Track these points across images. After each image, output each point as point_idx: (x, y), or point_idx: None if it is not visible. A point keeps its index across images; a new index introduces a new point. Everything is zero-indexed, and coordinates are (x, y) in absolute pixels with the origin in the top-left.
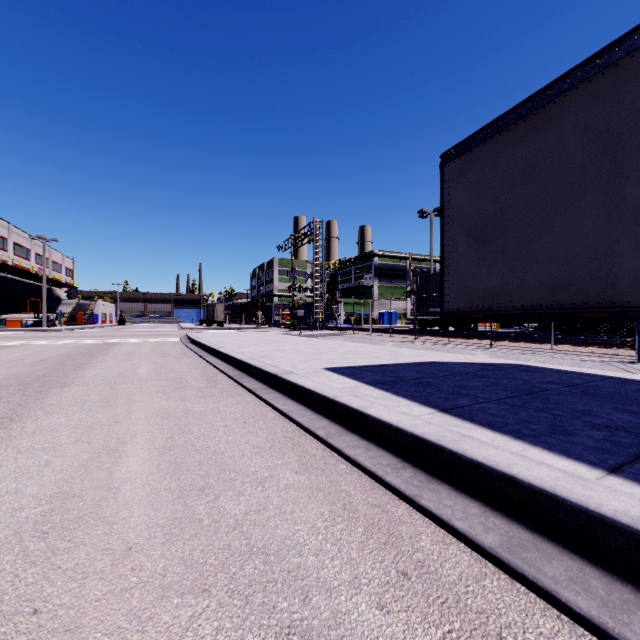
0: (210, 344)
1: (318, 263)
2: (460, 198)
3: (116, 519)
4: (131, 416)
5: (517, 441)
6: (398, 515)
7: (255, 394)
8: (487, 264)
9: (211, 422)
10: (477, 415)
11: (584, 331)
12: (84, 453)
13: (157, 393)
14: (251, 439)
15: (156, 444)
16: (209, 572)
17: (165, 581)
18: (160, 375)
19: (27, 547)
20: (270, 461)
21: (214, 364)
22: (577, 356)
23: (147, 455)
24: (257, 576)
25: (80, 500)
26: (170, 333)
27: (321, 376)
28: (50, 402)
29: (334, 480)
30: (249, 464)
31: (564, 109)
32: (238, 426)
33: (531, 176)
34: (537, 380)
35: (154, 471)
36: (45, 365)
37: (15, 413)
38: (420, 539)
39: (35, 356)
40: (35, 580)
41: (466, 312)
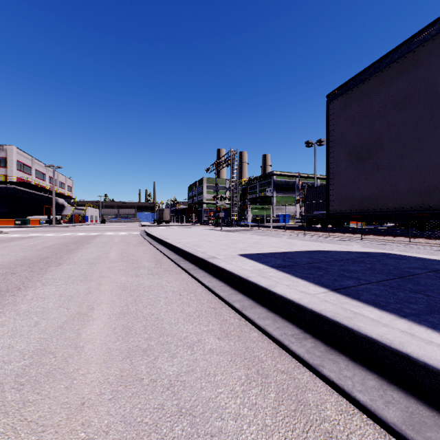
0: (159, 236)
1: (234, 180)
2: (342, 127)
3: (77, 375)
4: (100, 288)
5: (402, 319)
6: (304, 382)
7: (189, 273)
8: (365, 176)
9: (156, 294)
10: (362, 295)
11: (433, 228)
12: (63, 316)
13: (120, 271)
14: (184, 308)
15: (115, 311)
16: (144, 432)
17: (107, 439)
18: (124, 258)
19: (5, 397)
20: (198, 328)
21: (161, 250)
22: (430, 247)
23: (107, 319)
24: (184, 439)
25: (53, 356)
26: (133, 229)
27: (237, 260)
28: (47, 276)
29: (248, 346)
30: (182, 330)
31: (432, 50)
32: (175, 298)
33: (402, 106)
34: (405, 266)
35: (110, 333)
36: (49, 250)
37: (22, 284)
38: (325, 408)
39: (44, 244)
40: (4, 430)
41: (347, 213)
